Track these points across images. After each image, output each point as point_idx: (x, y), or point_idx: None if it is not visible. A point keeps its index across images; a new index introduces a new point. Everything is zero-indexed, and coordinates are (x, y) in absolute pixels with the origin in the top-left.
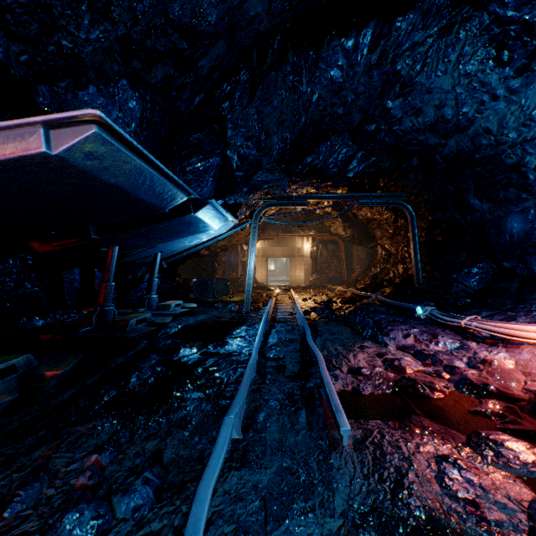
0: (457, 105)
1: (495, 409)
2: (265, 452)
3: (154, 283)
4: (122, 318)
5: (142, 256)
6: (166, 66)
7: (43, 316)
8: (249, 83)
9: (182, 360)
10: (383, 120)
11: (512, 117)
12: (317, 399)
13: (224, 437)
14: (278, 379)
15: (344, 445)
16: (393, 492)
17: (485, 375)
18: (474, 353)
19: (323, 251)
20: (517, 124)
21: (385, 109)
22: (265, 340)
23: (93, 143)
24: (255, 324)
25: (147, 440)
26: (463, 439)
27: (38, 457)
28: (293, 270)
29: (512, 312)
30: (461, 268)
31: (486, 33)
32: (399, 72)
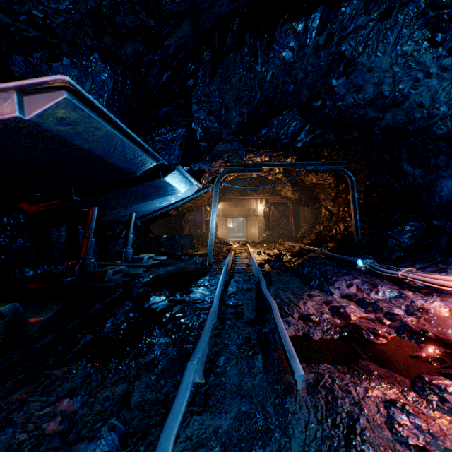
0: (394, 82)
1: (435, 355)
2: (225, 396)
3: (129, 239)
4: (101, 269)
5: (119, 216)
6: (135, 43)
7: (32, 268)
8: (211, 63)
9: (152, 307)
10: (328, 96)
11: (443, 93)
12: (272, 344)
13: (186, 383)
14: (237, 325)
15: (298, 389)
16: (346, 439)
17: (423, 322)
18: (411, 301)
19: (275, 212)
20: (447, 98)
21: (330, 86)
22: (225, 289)
23: (64, 109)
24: (217, 274)
25: (117, 383)
26: (408, 383)
27: (15, 400)
28: (249, 227)
29: (442, 265)
30: (395, 226)
31: (422, 16)
32: (343, 53)
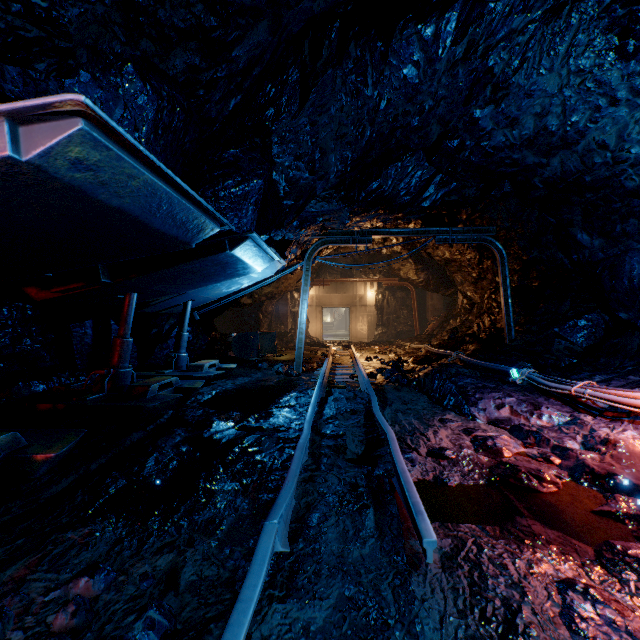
0: (565, 112)
1: (629, 510)
2: (320, 573)
3: (183, 338)
4: (141, 383)
5: (169, 305)
6: (188, 52)
7: (44, 380)
8: (299, 84)
9: (215, 437)
10: (468, 133)
11: (635, 127)
12: (389, 493)
13: (263, 553)
14: (337, 464)
15: (428, 562)
16: None
17: (609, 461)
18: (591, 429)
19: (391, 300)
20: None
21: (472, 119)
22: (319, 411)
23: (80, 146)
24: (308, 390)
25: (160, 552)
26: (591, 553)
27: (8, 579)
28: (354, 322)
29: (634, 376)
30: (564, 320)
31: (606, 15)
32: (491, 69)
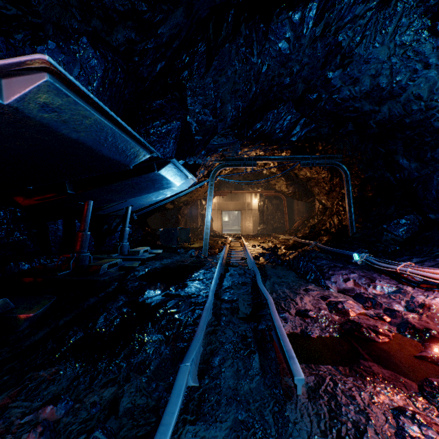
0: (392, 74)
1: None
2: (221, 402)
3: (126, 232)
4: (96, 263)
5: (116, 209)
6: (127, 29)
7: (28, 261)
8: (206, 54)
9: (146, 302)
10: (324, 89)
11: None
12: (269, 342)
13: (179, 388)
14: (232, 321)
15: (298, 394)
16: None
17: (425, 319)
18: (411, 297)
19: (269, 205)
20: None
21: (326, 79)
22: (220, 283)
23: (47, 94)
24: (212, 268)
25: (106, 386)
26: (415, 387)
27: None
28: (244, 221)
29: None
30: (390, 219)
31: (422, 4)
32: (340, 43)
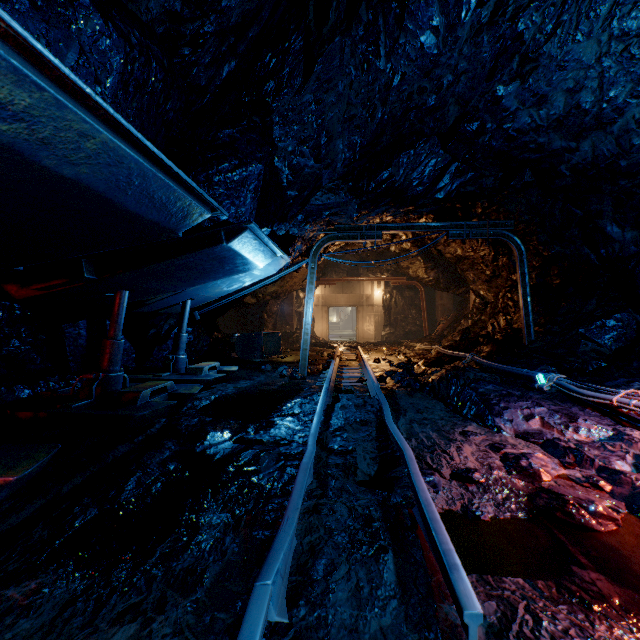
0: (602, 86)
1: None
2: None
3: (182, 340)
4: (132, 388)
5: (167, 305)
6: None
7: (29, 385)
8: (303, 54)
9: (208, 452)
10: (489, 114)
11: None
12: (410, 530)
13: (249, 638)
14: (346, 488)
15: None
16: None
17: None
18: None
19: (398, 299)
20: None
21: (494, 97)
22: (326, 421)
23: None
24: (313, 395)
25: (120, 621)
26: None
27: None
28: (361, 322)
29: None
30: (590, 320)
31: None
32: (520, 35)
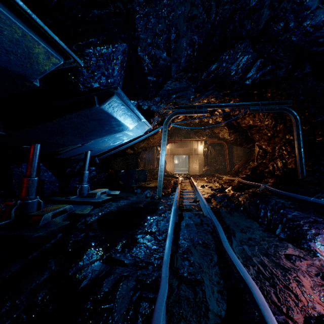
0: None
1: None
2: None
3: (85, 175)
4: (39, 212)
5: (75, 154)
6: None
7: None
8: None
9: (77, 277)
10: (293, 15)
11: None
12: None
13: None
14: None
15: None
16: None
17: None
18: None
19: (212, 151)
20: None
21: None
22: (175, 240)
23: None
24: (165, 212)
25: None
26: None
27: None
28: (191, 163)
29: None
30: None
31: None
32: None
